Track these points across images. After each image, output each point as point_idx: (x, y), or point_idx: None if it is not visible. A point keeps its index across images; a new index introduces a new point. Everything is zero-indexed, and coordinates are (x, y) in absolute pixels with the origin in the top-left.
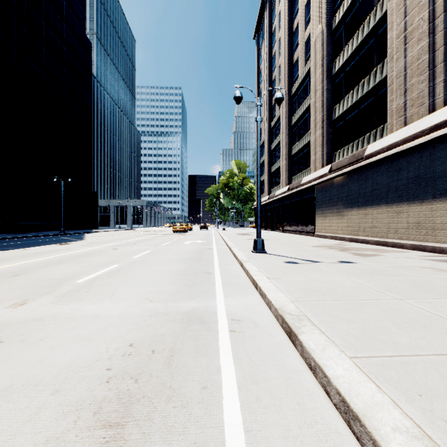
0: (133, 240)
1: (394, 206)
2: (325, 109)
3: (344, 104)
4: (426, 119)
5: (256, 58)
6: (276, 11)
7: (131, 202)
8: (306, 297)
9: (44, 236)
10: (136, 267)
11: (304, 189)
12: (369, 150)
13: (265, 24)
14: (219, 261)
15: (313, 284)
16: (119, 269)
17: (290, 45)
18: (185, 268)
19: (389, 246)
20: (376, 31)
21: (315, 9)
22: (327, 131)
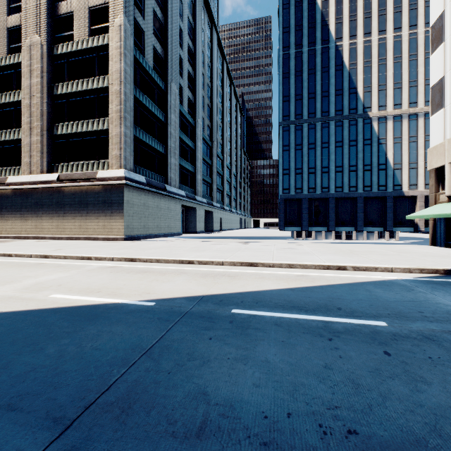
0: None
1: (25, 216)
2: None
3: None
4: (40, 176)
5: None
6: None
7: None
8: None
9: None
10: None
11: None
12: (10, 180)
13: None
14: None
15: None
16: None
17: None
18: None
19: (22, 238)
20: (16, 105)
21: None
22: None
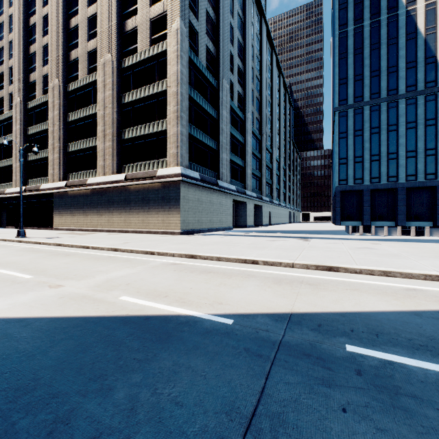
0: None
1: (100, 212)
2: (62, 141)
3: (76, 146)
4: (111, 176)
5: None
6: (6, 9)
7: None
8: (61, 241)
9: None
10: None
11: (43, 193)
12: (89, 181)
13: None
14: None
15: (62, 240)
16: None
17: (27, 62)
18: None
19: (98, 231)
20: (94, 117)
21: (53, 63)
22: (63, 157)
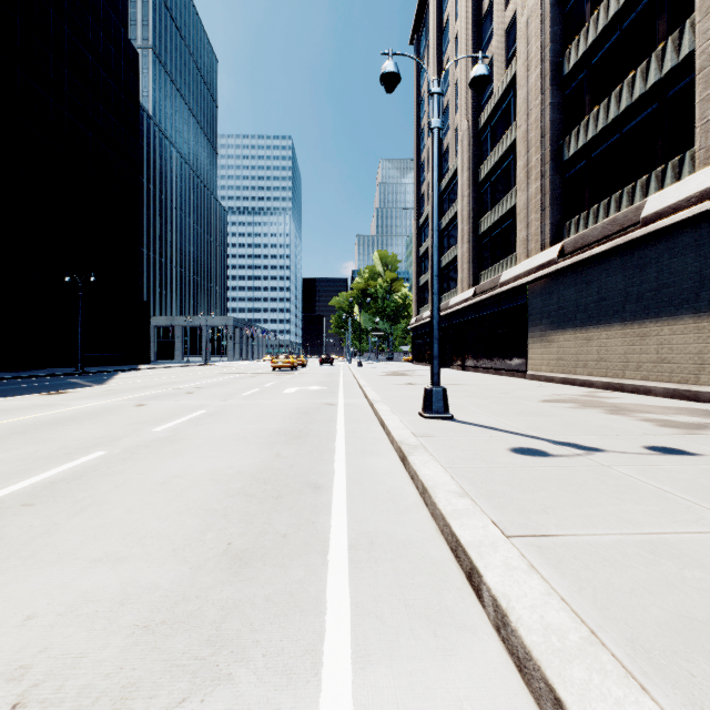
0: (191, 385)
1: None
2: (547, 141)
3: (589, 127)
4: None
5: (415, 76)
6: None
7: (206, 320)
8: None
9: (43, 377)
10: (139, 461)
11: (506, 292)
12: (653, 206)
13: (430, 14)
14: (348, 441)
15: (697, 582)
16: (90, 469)
17: (477, 40)
18: (259, 467)
19: (703, 400)
20: None
21: None
22: (552, 183)
